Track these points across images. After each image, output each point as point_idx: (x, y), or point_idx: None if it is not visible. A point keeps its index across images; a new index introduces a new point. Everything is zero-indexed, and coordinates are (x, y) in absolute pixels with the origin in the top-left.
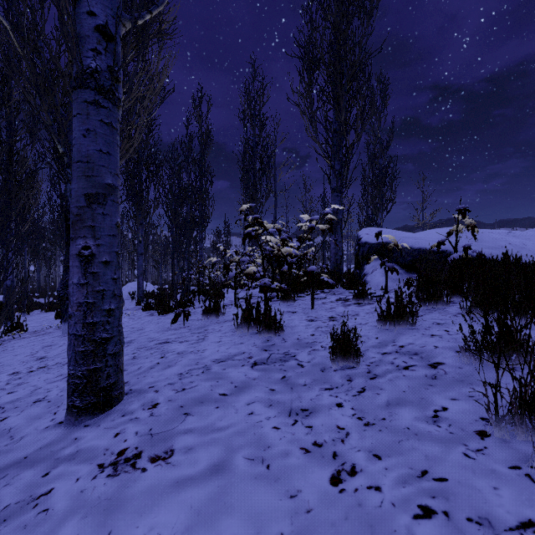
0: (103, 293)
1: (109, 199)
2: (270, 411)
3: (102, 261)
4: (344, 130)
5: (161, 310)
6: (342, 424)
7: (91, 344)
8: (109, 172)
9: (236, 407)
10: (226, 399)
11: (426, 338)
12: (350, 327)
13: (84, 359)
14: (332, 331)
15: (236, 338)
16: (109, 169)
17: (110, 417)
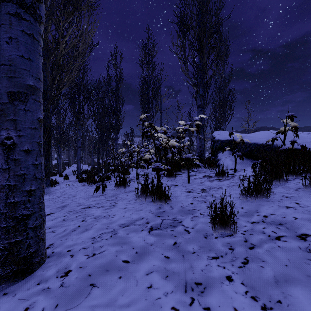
0: (24, 177)
1: (31, 98)
2: (167, 284)
3: (23, 149)
4: (206, 68)
5: (90, 182)
6: (238, 306)
7: (12, 221)
8: (30, 75)
9: (137, 278)
10: (128, 268)
11: (283, 209)
12: (218, 197)
13: (6, 234)
14: (205, 200)
15: (137, 205)
16: (30, 72)
17: (27, 284)
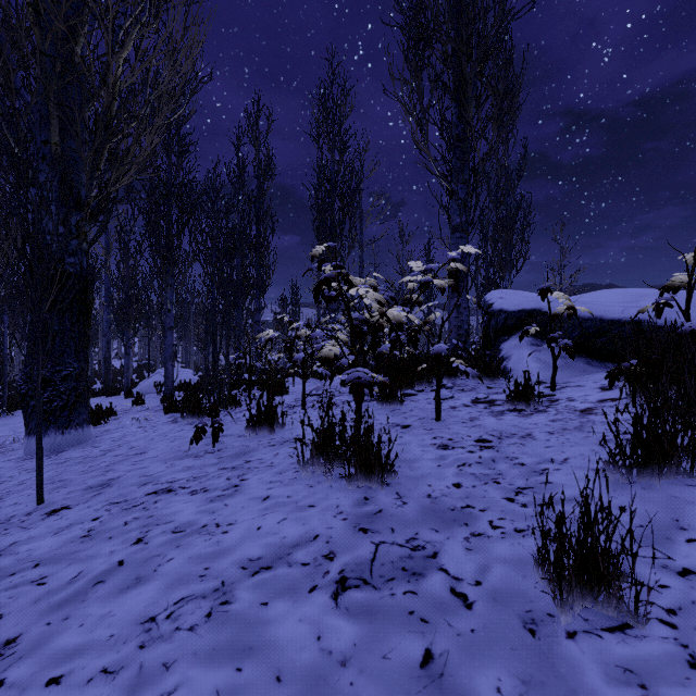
0: None
1: None
2: None
3: None
4: (473, 135)
5: (188, 414)
6: None
7: None
8: None
9: None
10: None
11: None
12: (533, 468)
13: None
14: (496, 476)
15: (301, 489)
16: None
17: None
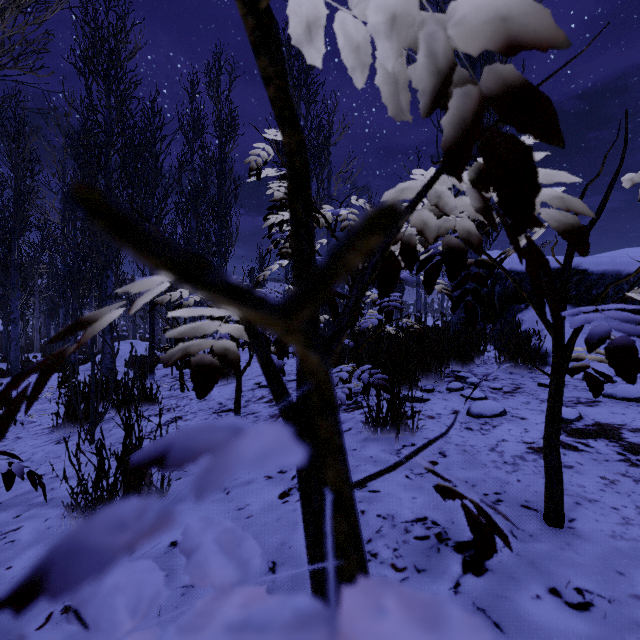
0: None
1: None
2: None
3: None
4: None
5: (65, 422)
6: None
7: None
8: None
9: None
10: None
11: None
12: None
13: None
14: None
15: None
16: None
17: None
